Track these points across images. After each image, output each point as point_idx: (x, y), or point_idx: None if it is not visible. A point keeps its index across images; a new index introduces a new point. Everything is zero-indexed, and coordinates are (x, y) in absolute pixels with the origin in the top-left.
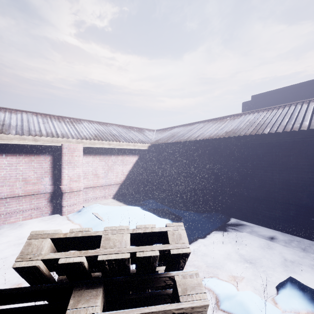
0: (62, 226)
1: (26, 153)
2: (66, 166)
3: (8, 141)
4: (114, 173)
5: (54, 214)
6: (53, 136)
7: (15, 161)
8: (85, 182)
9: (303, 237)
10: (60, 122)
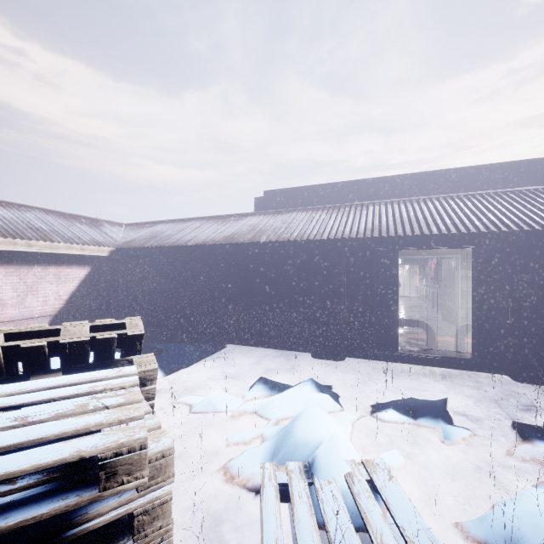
0: None
1: None
2: None
3: None
4: (39, 298)
5: None
6: None
7: None
8: None
9: (294, 350)
10: None
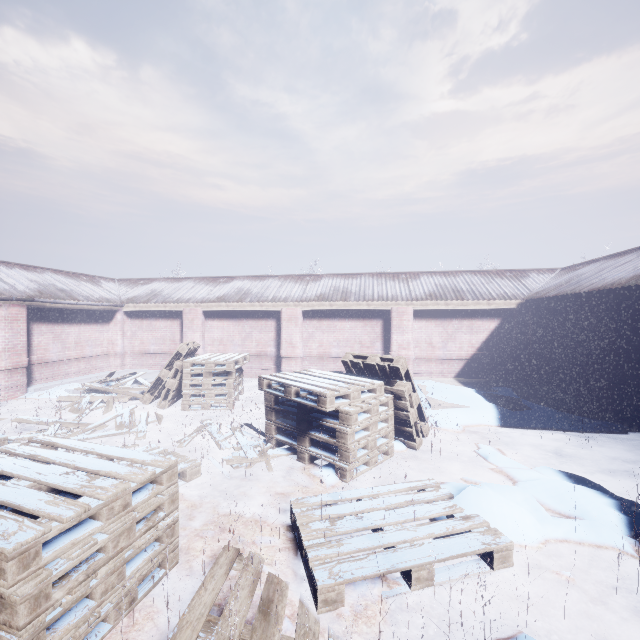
0: None
1: (362, 317)
2: (395, 331)
3: (349, 307)
4: (456, 344)
5: None
6: (383, 300)
7: (354, 325)
8: (417, 351)
9: None
10: (394, 282)
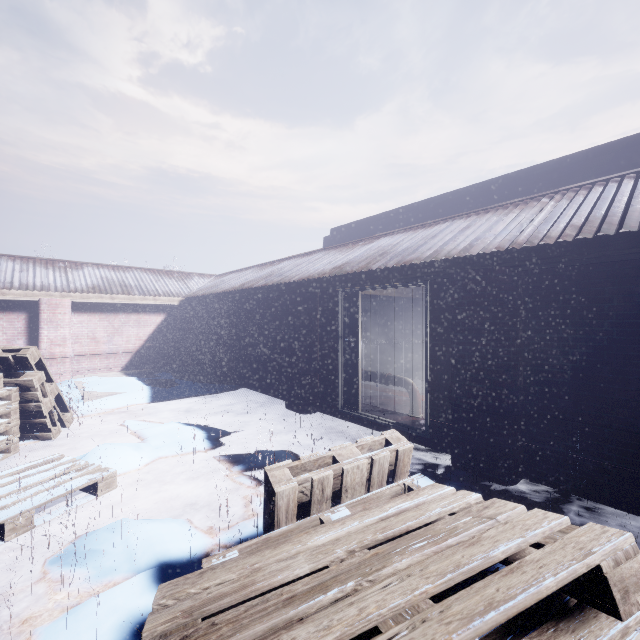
0: None
1: None
2: (45, 326)
3: None
4: (123, 338)
5: None
6: (28, 289)
7: None
8: (77, 348)
9: (283, 399)
10: (47, 269)
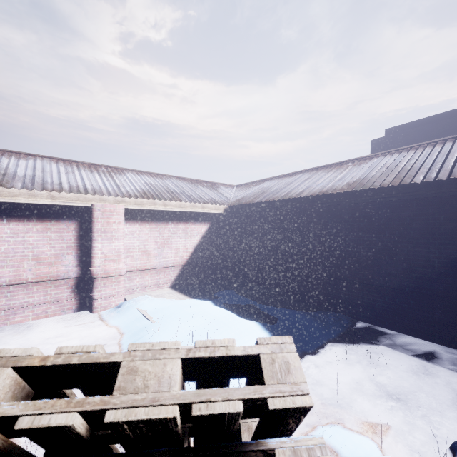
0: (91, 330)
1: (38, 217)
2: (99, 238)
3: (11, 198)
4: (172, 250)
5: (81, 311)
6: (79, 192)
7: (23, 230)
8: (128, 262)
9: None
10: (92, 173)
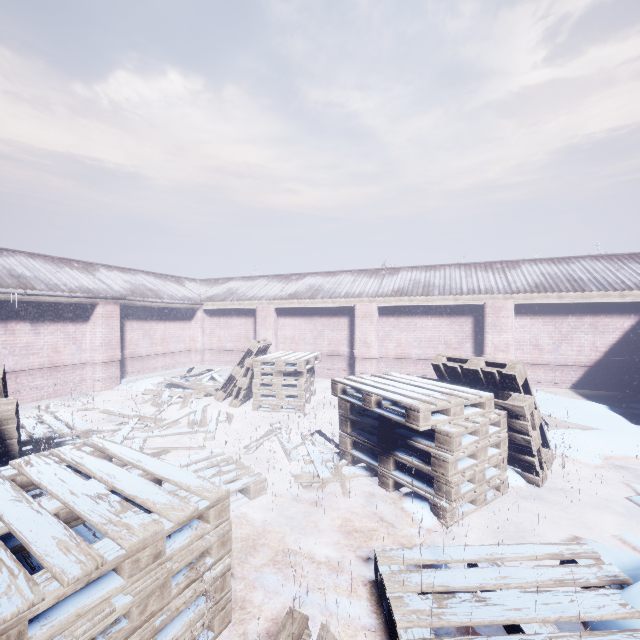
0: None
1: (447, 314)
2: (489, 330)
3: (432, 303)
4: (572, 347)
5: None
6: (474, 293)
7: (438, 323)
8: (518, 355)
9: None
10: (486, 272)
